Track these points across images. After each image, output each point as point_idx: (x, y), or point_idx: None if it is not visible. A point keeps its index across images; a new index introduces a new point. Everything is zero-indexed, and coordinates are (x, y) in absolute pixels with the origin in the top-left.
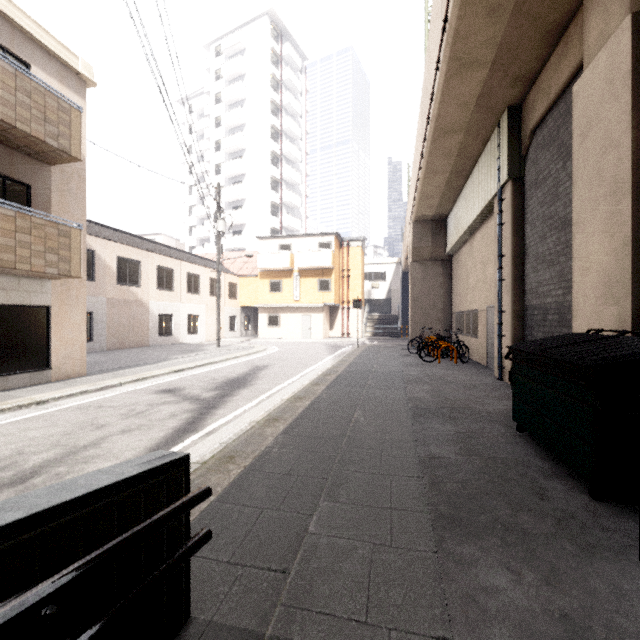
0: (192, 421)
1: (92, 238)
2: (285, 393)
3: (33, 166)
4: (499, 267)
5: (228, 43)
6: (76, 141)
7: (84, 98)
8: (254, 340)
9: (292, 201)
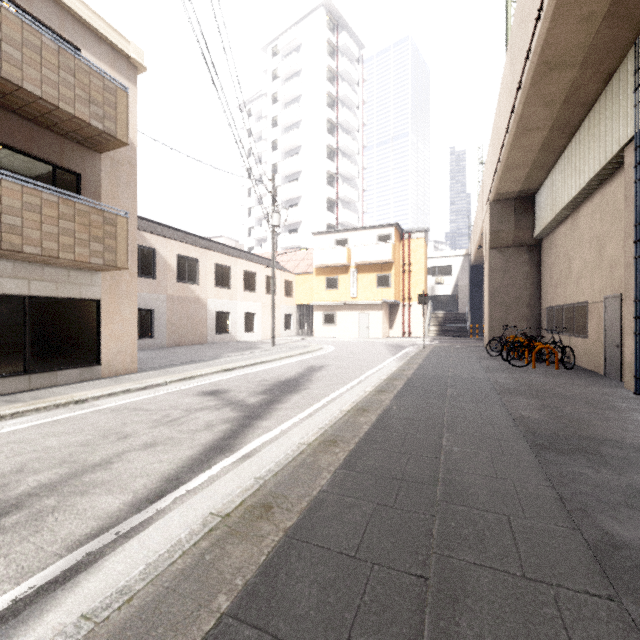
0: (229, 435)
1: (153, 237)
2: (344, 401)
3: (83, 154)
4: (638, 239)
5: (284, 41)
6: (122, 124)
7: (135, 84)
8: (309, 339)
9: (348, 195)
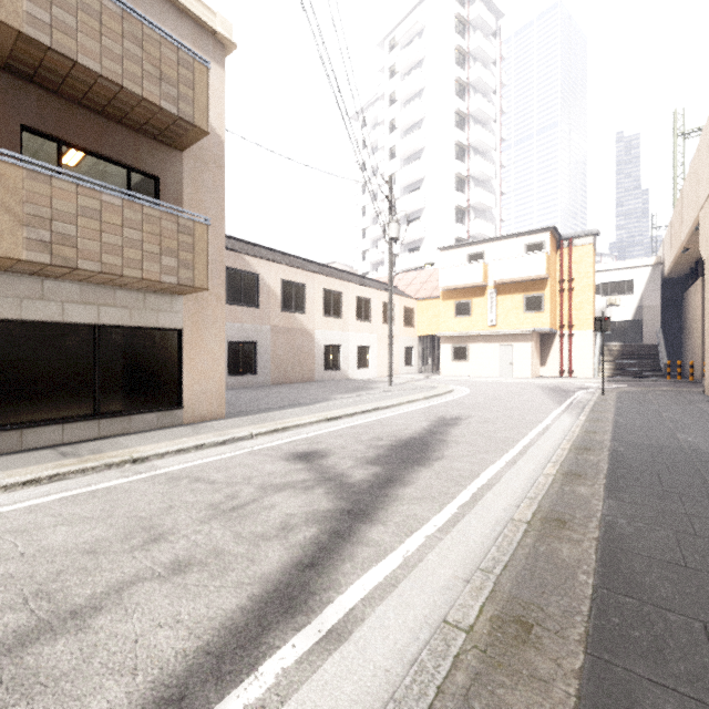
0: (311, 558)
1: (256, 260)
2: (509, 491)
3: (161, 153)
4: None
5: (403, 29)
6: (201, 107)
7: (222, 66)
8: (435, 377)
9: (483, 201)
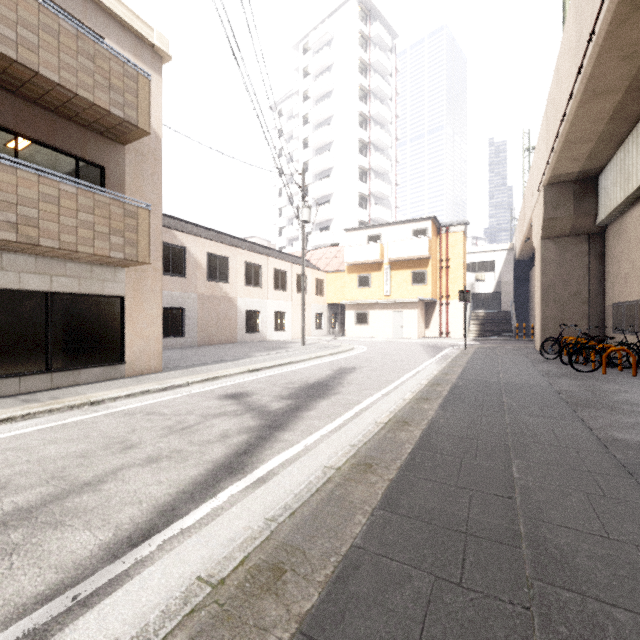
0: (244, 450)
1: (184, 235)
2: (379, 410)
3: (106, 146)
4: None
5: (315, 37)
6: (144, 112)
7: (159, 74)
8: (341, 338)
9: (381, 191)
